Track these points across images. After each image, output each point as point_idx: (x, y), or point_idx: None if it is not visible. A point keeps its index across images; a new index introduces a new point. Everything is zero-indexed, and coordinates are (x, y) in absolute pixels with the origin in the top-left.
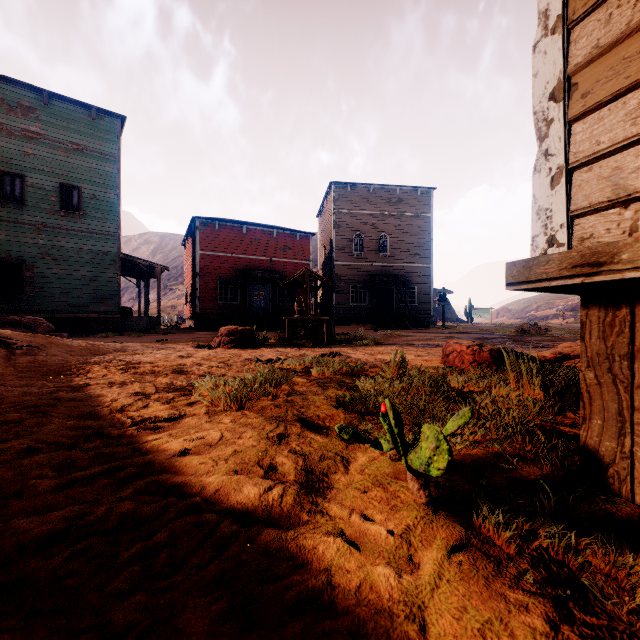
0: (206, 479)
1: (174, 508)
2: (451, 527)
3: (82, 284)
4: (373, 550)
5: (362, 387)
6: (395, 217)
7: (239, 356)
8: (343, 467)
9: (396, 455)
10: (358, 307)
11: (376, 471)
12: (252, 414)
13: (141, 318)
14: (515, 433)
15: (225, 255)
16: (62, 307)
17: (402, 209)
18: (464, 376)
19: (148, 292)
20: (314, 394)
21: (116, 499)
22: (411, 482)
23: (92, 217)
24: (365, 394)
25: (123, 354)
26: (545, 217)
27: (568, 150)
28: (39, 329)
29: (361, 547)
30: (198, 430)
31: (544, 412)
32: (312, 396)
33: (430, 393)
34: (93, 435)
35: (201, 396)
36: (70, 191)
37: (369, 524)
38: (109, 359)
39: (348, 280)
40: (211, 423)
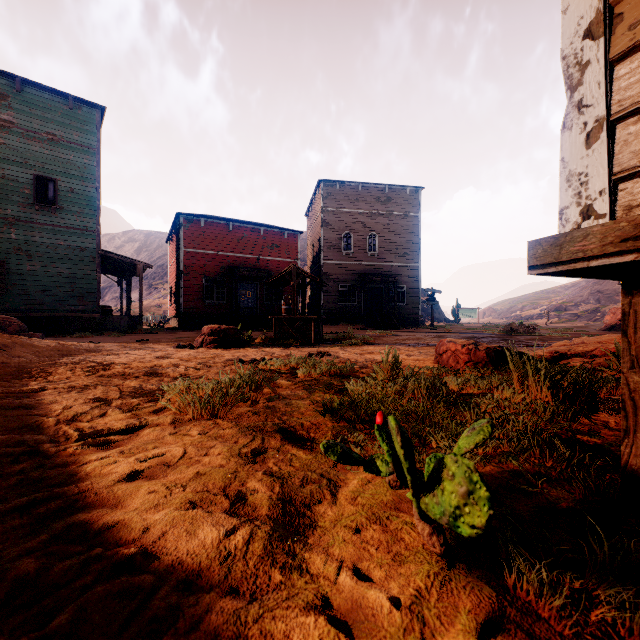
0: (152, 516)
1: (97, 566)
2: (477, 590)
3: (58, 281)
4: (372, 636)
5: (352, 390)
6: (384, 216)
7: (221, 356)
8: (330, 494)
9: (397, 481)
10: (347, 306)
11: (371, 500)
12: (225, 423)
13: (122, 317)
14: (533, 446)
15: (211, 253)
16: (36, 305)
17: (391, 208)
18: (461, 377)
19: (130, 290)
20: (299, 398)
21: (19, 552)
22: (420, 523)
23: (69, 211)
24: (355, 398)
25: (96, 355)
26: (578, 183)
27: (610, 98)
28: (9, 328)
29: (354, 630)
30: (158, 445)
31: (556, 418)
32: (296, 401)
33: (428, 397)
34: (25, 454)
35: (169, 402)
36: (45, 184)
37: (365, 587)
38: (78, 360)
39: (337, 279)
40: (175, 435)
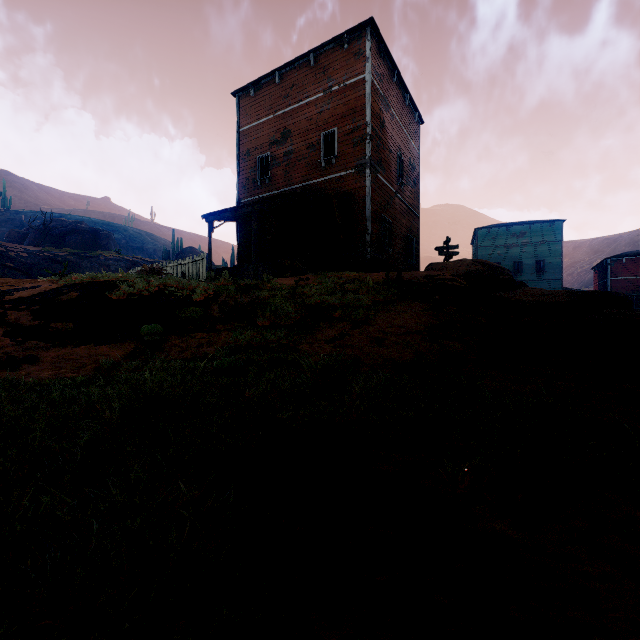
0: None
1: None
2: None
3: None
4: None
5: None
6: None
7: None
8: None
9: None
10: None
11: None
12: None
13: None
14: None
15: (630, 278)
16: None
17: None
18: None
19: None
20: None
21: None
22: None
23: (548, 272)
24: None
25: None
26: None
27: None
28: None
29: None
30: None
31: None
32: None
33: None
34: None
35: None
36: (539, 263)
37: None
38: None
39: None
40: None
